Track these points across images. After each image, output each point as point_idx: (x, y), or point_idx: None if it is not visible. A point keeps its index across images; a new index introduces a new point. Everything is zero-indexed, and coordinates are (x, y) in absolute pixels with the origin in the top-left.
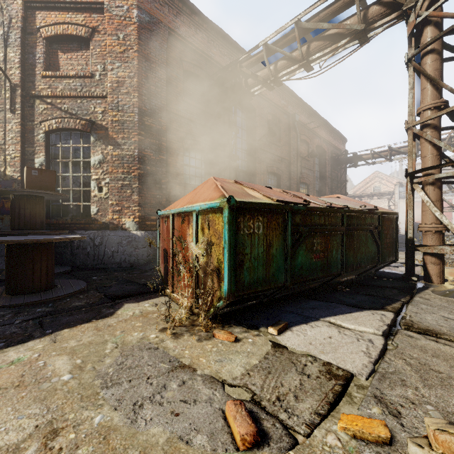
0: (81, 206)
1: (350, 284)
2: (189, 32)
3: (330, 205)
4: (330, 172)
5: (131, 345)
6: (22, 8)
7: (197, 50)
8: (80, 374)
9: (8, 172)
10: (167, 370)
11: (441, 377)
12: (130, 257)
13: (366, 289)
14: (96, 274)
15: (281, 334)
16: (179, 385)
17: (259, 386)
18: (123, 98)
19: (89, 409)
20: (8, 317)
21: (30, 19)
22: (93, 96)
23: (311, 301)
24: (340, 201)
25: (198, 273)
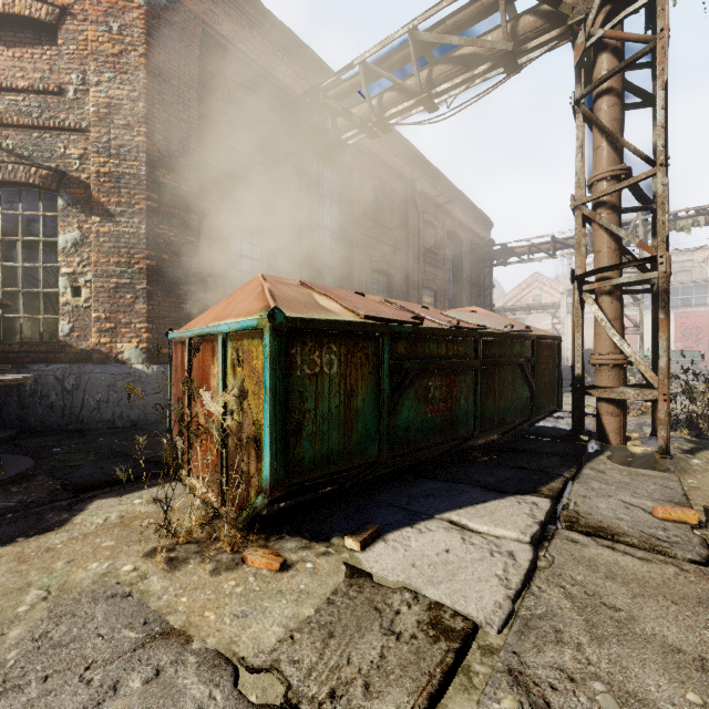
0: (40, 320)
1: (491, 448)
2: (240, 33)
3: (457, 324)
4: (468, 271)
5: (78, 590)
6: None
7: (254, 64)
8: None
9: None
10: (133, 645)
11: (618, 619)
12: (132, 411)
13: (513, 458)
14: (63, 441)
15: (367, 549)
16: (147, 680)
17: (306, 667)
18: (119, 134)
19: None
20: None
21: None
22: (63, 127)
23: (426, 483)
24: (476, 317)
25: (227, 444)
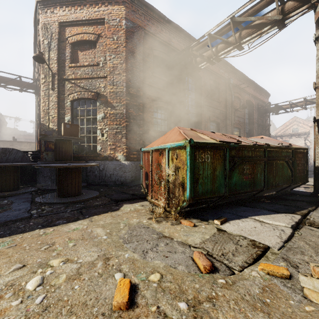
0: (91, 145)
1: (271, 198)
2: (157, 30)
3: (255, 143)
4: (256, 118)
5: (133, 225)
6: (58, 27)
7: (162, 41)
8: (111, 236)
9: (50, 126)
10: (157, 238)
11: None
12: (121, 178)
13: (282, 201)
14: (102, 187)
15: (223, 224)
16: (165, 245)
17: (211, 248)
18: (117, 77)
19: (120, 251)
20: (63, 208)
21: (62, 33)
22: (99, 77)
23: (242, 207)
24: (264, 140)
25: (169, 186)
